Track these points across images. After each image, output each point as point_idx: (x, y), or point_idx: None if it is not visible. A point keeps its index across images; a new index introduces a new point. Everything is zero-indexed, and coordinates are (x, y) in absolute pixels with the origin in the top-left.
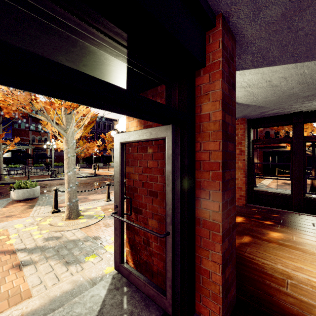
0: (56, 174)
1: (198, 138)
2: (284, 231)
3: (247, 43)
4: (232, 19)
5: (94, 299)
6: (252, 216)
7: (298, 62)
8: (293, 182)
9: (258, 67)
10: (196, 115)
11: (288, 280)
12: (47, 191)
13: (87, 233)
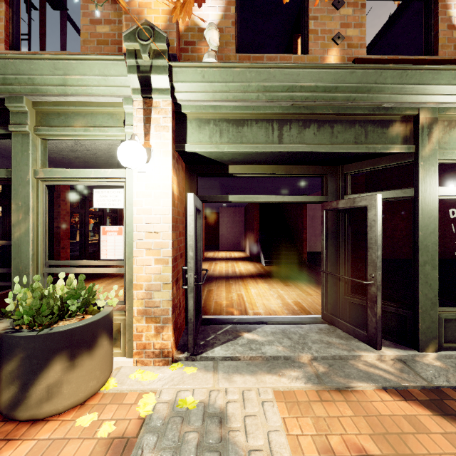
0: None
1: None
2: None
3: None
4: None
5: (227, 348)
6: None
7: None
8: None
9: None
10: None
11: None
12: None
13: None
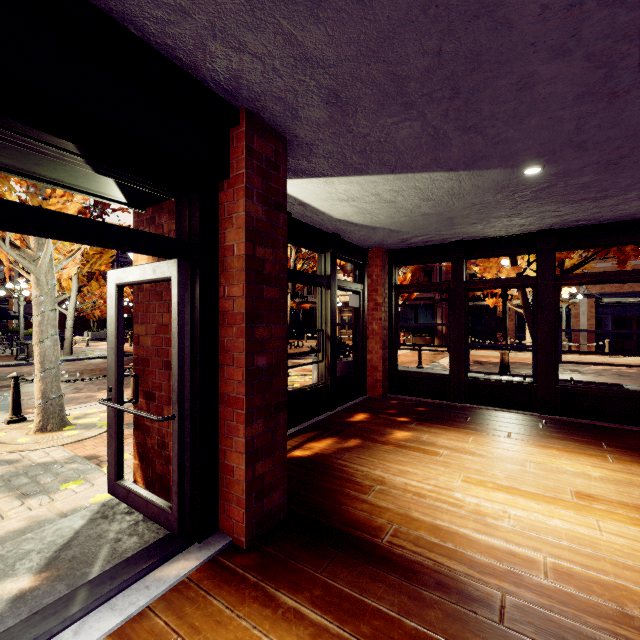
0: (29, 352)
1: (221, 279)
2: (417, 429)
3: (307, 144)
4: (265, 115)
5: (61, 533)
6: (384, 411)
7: (398, 173)
8: (451, 354)
9: (347, 175)
10: (219, 247)
11: (377, 487)
12: (3, 388)
13: (75, 451)
